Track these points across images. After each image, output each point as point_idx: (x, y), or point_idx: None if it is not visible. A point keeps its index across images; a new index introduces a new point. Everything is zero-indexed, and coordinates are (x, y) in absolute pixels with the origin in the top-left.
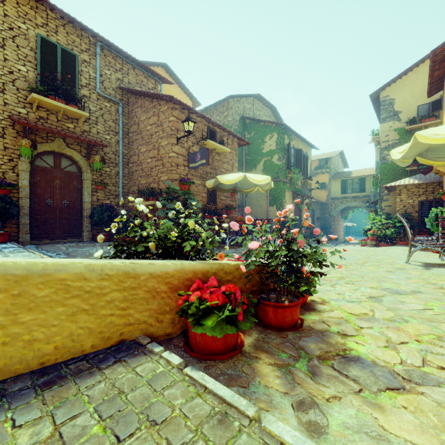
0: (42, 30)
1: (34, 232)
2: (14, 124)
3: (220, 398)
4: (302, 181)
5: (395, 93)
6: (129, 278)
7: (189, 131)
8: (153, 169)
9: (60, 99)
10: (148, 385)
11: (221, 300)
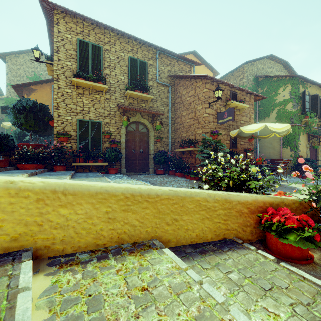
0: (130, 53)
1: (127, 168)
2: (119, 109)
3: (320, 286)
4: (319, 123)
5: None
6: (227, 202)
7: (218, 97)
8: (191, 126)
9: (139, 90)
10: (261, 266)
11: (296, 224)
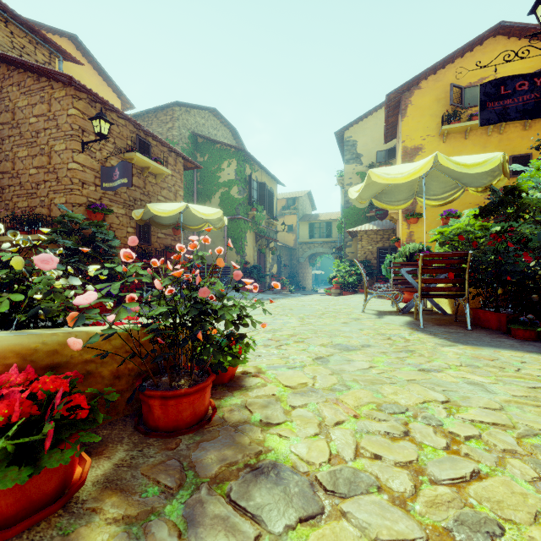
0: None
1: None
2: None
3: None
4: (267, 221)
5: (357, 135)
6: None
7: (102, 135)
8: (40, 185)
9: None
10: None
11: (19, 410)
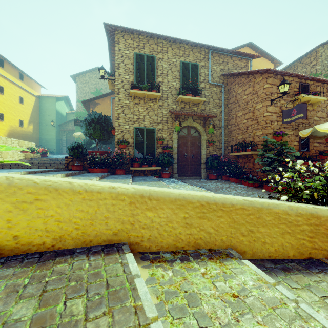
0: (182, 58)
1: (178, 172)
2: (171, 115)
3: None
4: None
5: None
6: (313, 217)
7: (284, 92)
8: (248, 127)
9: (191, 94)
10: None
11: None
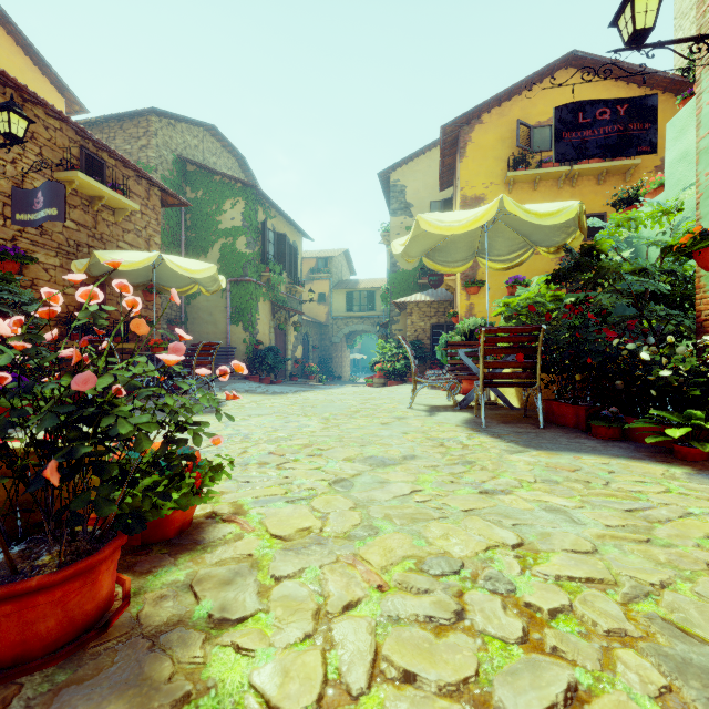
0: None
1: None
2: None
3: None
4: (288, 286)
5: (407, 179)
6: None
7: (12, 136)
8: None
9: None
10: None
11: None
